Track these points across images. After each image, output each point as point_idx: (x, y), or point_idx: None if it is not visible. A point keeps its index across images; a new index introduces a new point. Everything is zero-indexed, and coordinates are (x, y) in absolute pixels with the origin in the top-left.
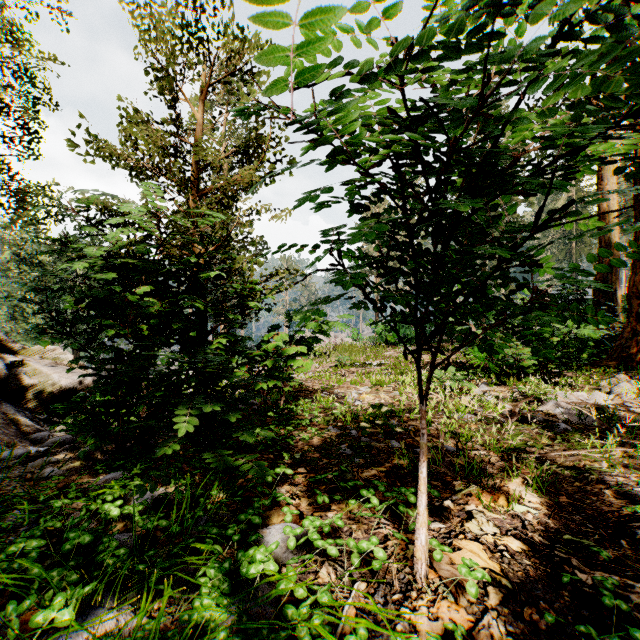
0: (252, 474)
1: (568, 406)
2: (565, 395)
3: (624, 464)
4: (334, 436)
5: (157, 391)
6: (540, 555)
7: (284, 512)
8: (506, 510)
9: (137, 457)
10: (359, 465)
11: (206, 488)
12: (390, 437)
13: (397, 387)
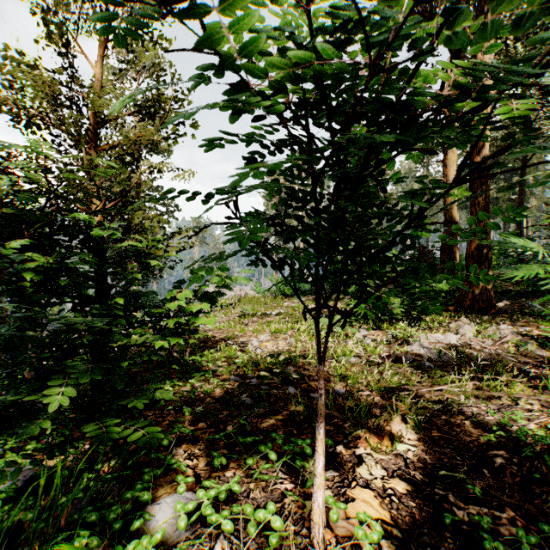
0: (142, 444)
1: (429, 346)
2: (426, 337)
3: (475, 395)
4: (236, 386)
5: (42, 353)
6: (423, 495)
7: (177, 482)
8: (390, 450)
9: (18, 426)
10: (258, 415)
11: (93, 459)
12: (287, 383)
13: (293, 334)
